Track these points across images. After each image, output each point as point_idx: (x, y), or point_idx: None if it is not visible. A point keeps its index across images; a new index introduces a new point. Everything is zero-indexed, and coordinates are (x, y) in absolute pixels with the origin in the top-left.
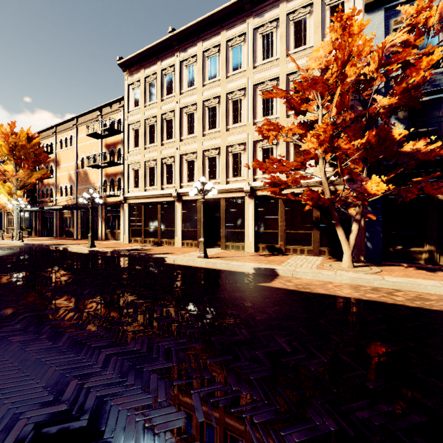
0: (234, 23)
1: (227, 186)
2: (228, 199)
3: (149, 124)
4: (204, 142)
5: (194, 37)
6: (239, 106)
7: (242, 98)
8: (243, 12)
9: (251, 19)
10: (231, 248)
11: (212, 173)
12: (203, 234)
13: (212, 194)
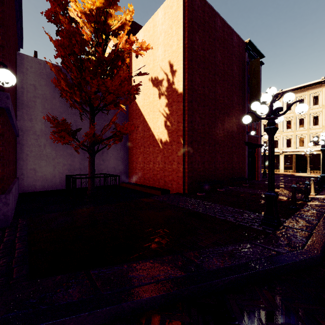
0: (314, 88)
1: (311, 149)
2: (310, 154)
3: (263, 124)
4: (297, 132)
5: (292, 92)
6: (316, 119)
7: (319, 116)
8: (320, 84)
9: (324, 86)
10: (312, 172)
11: (301, 144)
12: (309, 167)
13: (302, 152)
